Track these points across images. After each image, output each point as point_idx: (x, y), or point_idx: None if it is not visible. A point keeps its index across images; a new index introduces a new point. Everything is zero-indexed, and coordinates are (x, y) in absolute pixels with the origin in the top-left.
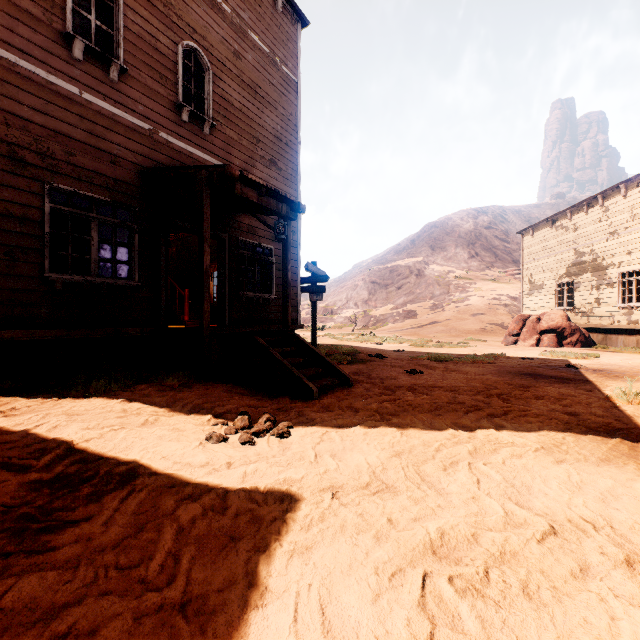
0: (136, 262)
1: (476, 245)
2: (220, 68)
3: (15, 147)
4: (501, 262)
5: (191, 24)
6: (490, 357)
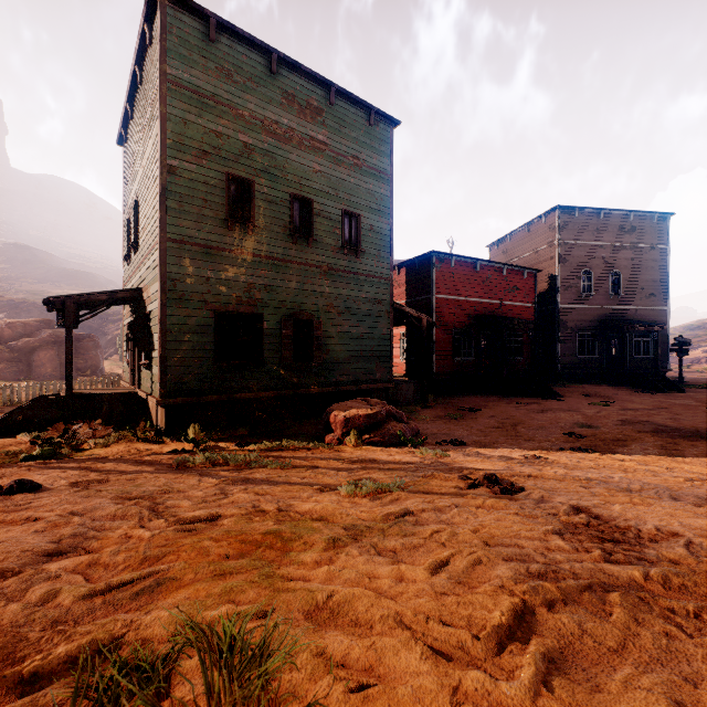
0: (596, 350)
1: None
2: (624, 270)
3: (571, 327)
4: None
5: (613, 263)
6: None
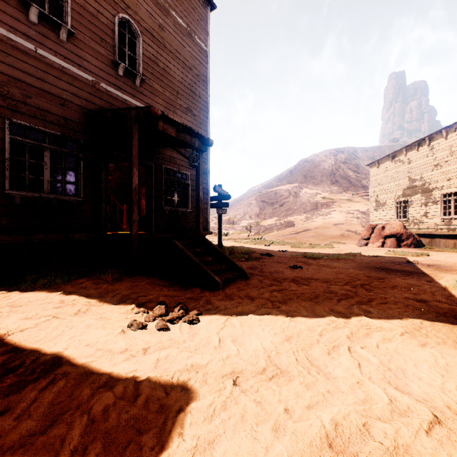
0: (81, 183)
1: (336, 175)
2: (148, 36)
3: None
4: (354, 187)
5: (125, 1)
6: (350, 255)
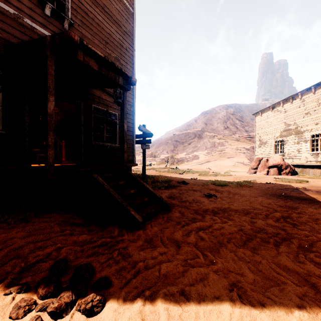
0: (0, 115)
1: (227, 123)
2: None
3: None
4: (239, 131)
5: None
6: (250, 183)
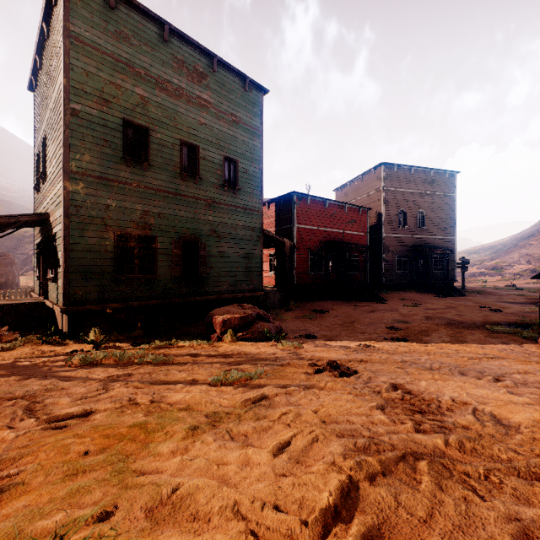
0: (409, 267)
1: None
2: (427, 210)
3: (392, 250)
4: None
5: (420, 205)
6: None
